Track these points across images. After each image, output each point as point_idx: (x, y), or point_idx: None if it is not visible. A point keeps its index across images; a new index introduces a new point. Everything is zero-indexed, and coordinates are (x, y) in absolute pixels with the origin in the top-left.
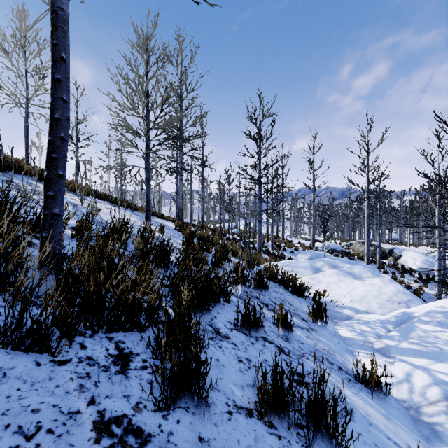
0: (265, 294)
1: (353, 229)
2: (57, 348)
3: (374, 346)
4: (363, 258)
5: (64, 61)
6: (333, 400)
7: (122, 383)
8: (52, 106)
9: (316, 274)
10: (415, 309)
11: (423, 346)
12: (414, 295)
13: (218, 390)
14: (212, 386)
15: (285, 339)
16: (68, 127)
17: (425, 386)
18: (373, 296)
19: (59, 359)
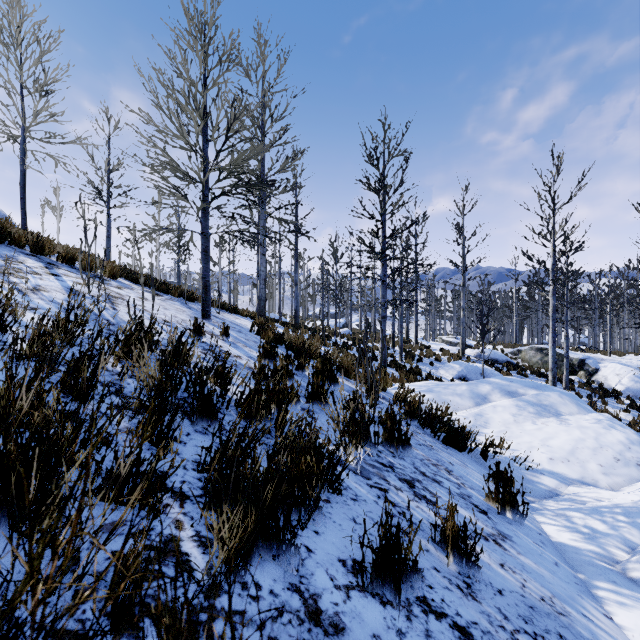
0: (404, 455)
1: (521, 328)
2: None
3: (629, 571)
4: (541, 373)
5: None
6: None
7: None
8: None
9: (481, 406)
10: None
11: None
12: None
13: None
14: None
15: (465, 588)
16: None
17: None
18: (589, 450)
19: None
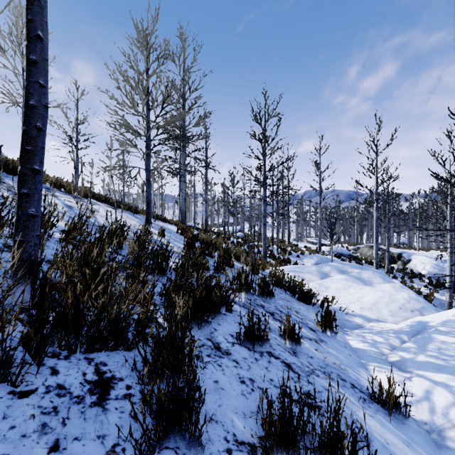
0: (270, 301)
1: (361, 232)
2: (18, 376)
3: (388, 358)
4: (371, 263)
5: (41, 40)
6: (352, 434)
7: (98, 419)
8: (26, 91)
9: (324, 279)
10: (430, 318)
11: (443, 360)
12: (427, 302)
13: (216, 422)
14: (206, 423)
15: (292, 353)
16: (46, 115)
17: (447, 406)
18: (384, 303)
19: (20, 389)
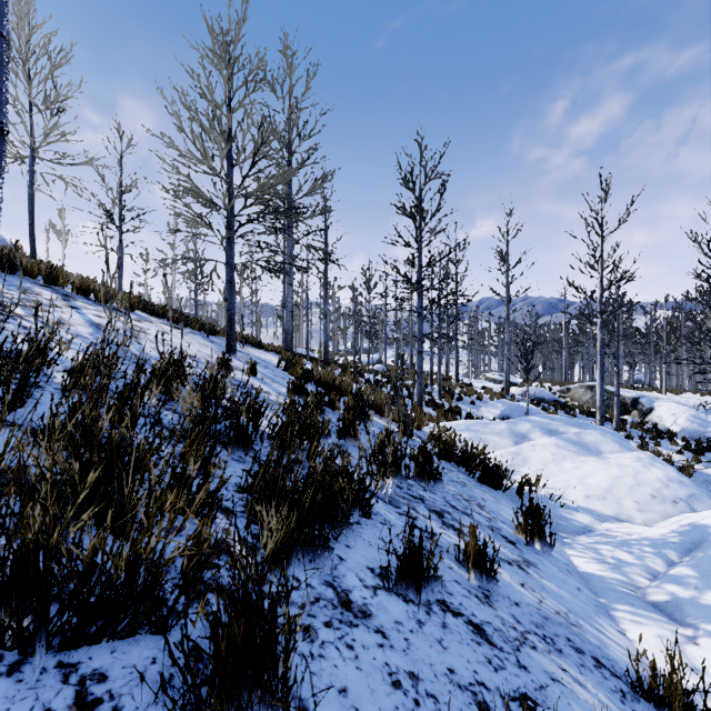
0: (436, 489)
1: (571, 364)
2: None
3: (648, 596)
4: (590, 413)
5: None
6: None
7: None
8: None
9: (520, 444)
10: None
11: None
12: (698, 486)
13: None
14: None
15: (483, 597)
16: None
17: None
18: (626, 488)
19: None
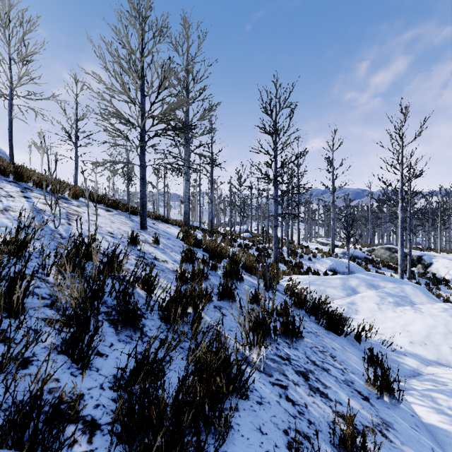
0: (297, 345)
1: (373, 232)
2: None
3: None
4: (390, 266)
5: None
6: None
7: None
8: None
9: (352, 296)
10: None
11: None
12: None
13: None
14: None
15: None
16: None
17: None
18: (441, 335)
19: None
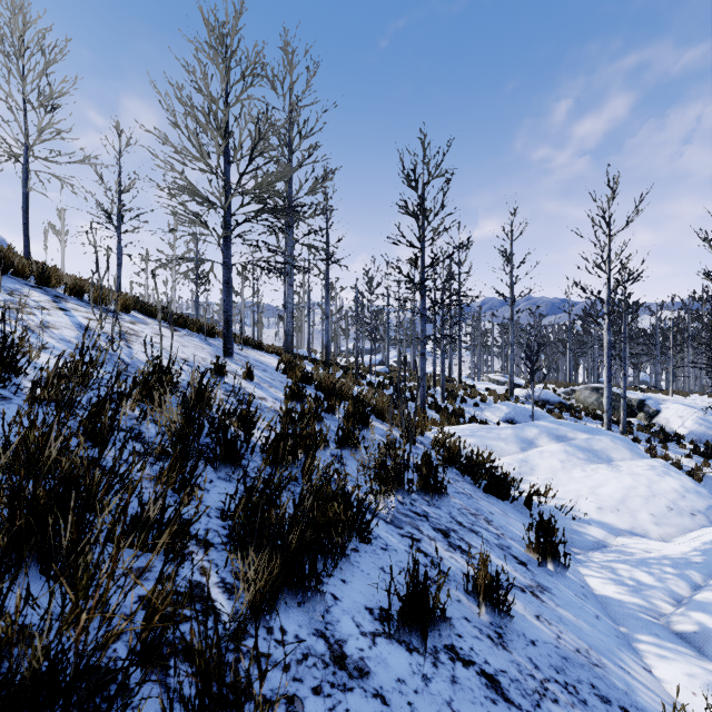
0: (440, 503)
1: (575, 365)
2: None
3: (673, 624)
4: (596, 416)
5: None
6: None
7: None
8: None
9: (527, 451)
10: None
11: None
12: None
13: None
14: None
15: (496, 637)
16: None
17: None
18: (640, 499)
19: None
